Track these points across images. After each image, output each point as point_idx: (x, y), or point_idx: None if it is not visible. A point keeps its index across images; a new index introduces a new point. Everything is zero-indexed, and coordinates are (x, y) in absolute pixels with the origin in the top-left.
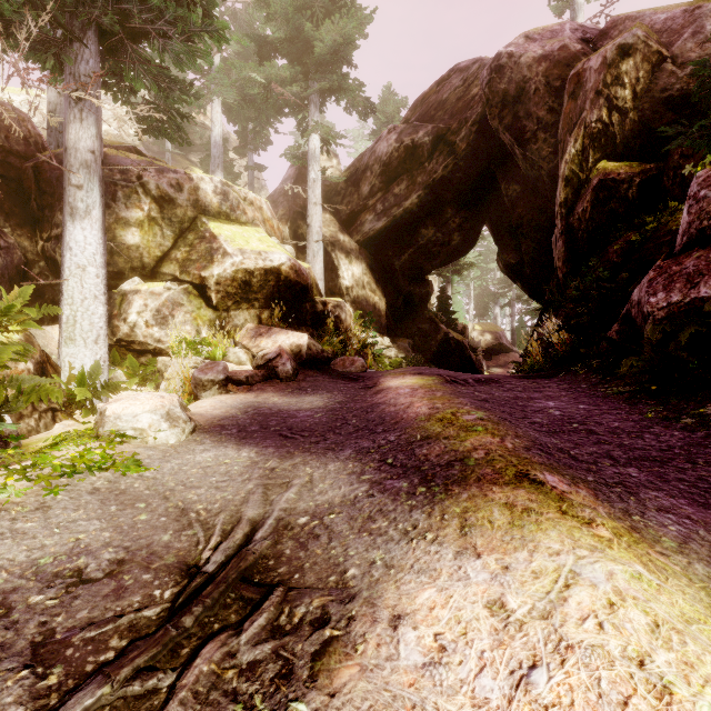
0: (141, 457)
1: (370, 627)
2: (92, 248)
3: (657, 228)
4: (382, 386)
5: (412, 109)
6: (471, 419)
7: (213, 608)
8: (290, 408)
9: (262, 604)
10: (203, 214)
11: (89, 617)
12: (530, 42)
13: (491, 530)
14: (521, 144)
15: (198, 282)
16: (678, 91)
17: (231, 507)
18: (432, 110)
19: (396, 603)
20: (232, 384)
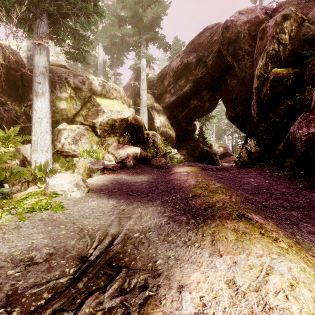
0: (64, 203)
1: (168, 291)
2: (45, 110)
3: (301, 98)
4: (174, 171)
5: (187, 47)
6: (215, 187)
7: (93, 278)
8: (132, 181)
9: (116, 277)
10: (94, 95)
11: (34, 281)
12: (241, 15)
13: (227, 242)
14: (237, 61)
15: (91, 125)
16: (311, 35)
17: (103, 228)
18: (196, 47)
19: (180, 279)
20: (106, 170)
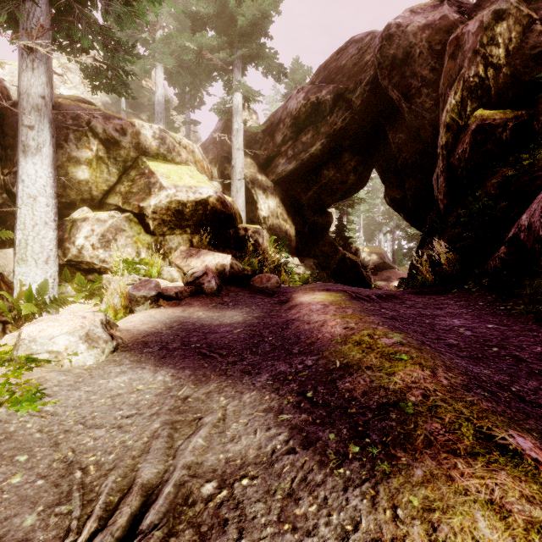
0: (50, 384)
1: None
2: (43, 180)
3: (529, 164)
4: (295, 301)
5: (316, 74)
6: (390, 343)
7: None
8: (212, 323)
9: None
10: (144, 155)
11: None
12: (415, 15)
13: None
14: (407, 99)
15: (138, 211)
16: None
17: (127, 460)
18: (333, 74)
19: None
20: (163, 300)
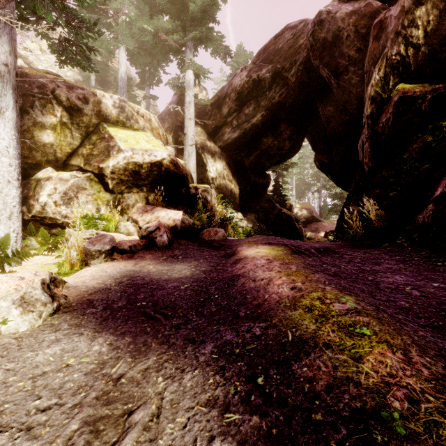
0: None
1: None
2: (5, 142)
3: None
4: (240, 255)
5: (257, 56)
6: (345, 310)
7: None
8: (161, 277)
9: None
10: (105, 122)
11: None
12: (342, 3)
13: None
14: (336, 76)
15: (98, 172)
16: None
17: None
18: (271, 56)
19: None
20: (117, 253)
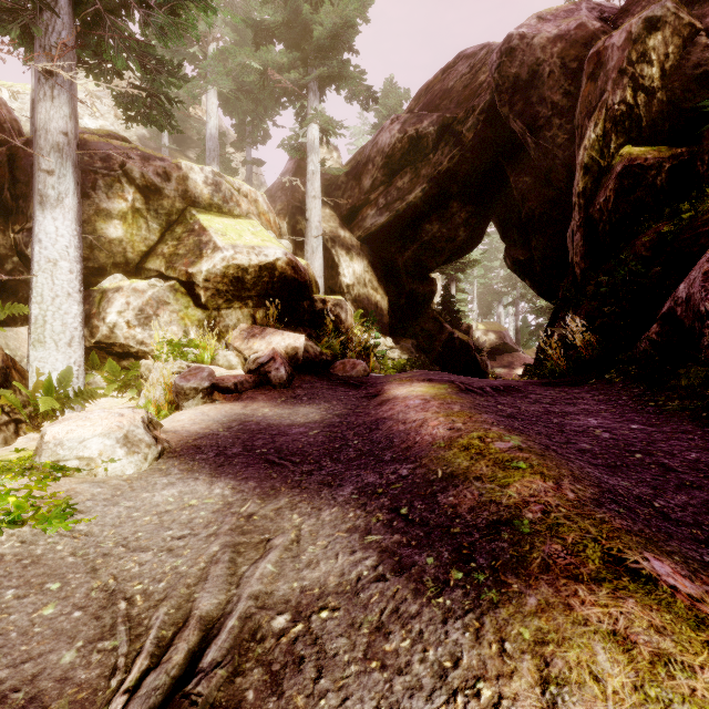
0: (82, 497)
1: None
2: (65, 240)
3: (691, 217)
4: (387, 395)
5: (416, 99)
6: (506, 448)
7: None
8: (281, 422)
9: None
10: (193, 206)
11: None
12: (543, 23)
13: (603, 702)
14: (534, 132)
15: (185, 279)
16: None
17: (181, 589)
18: (437, 99)
19: None
20: (219, 393)
